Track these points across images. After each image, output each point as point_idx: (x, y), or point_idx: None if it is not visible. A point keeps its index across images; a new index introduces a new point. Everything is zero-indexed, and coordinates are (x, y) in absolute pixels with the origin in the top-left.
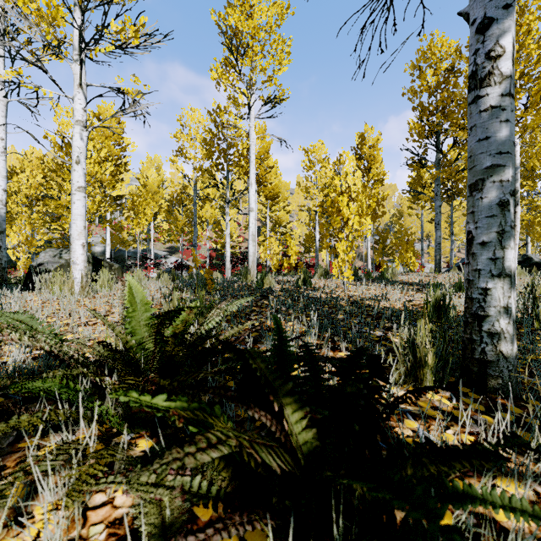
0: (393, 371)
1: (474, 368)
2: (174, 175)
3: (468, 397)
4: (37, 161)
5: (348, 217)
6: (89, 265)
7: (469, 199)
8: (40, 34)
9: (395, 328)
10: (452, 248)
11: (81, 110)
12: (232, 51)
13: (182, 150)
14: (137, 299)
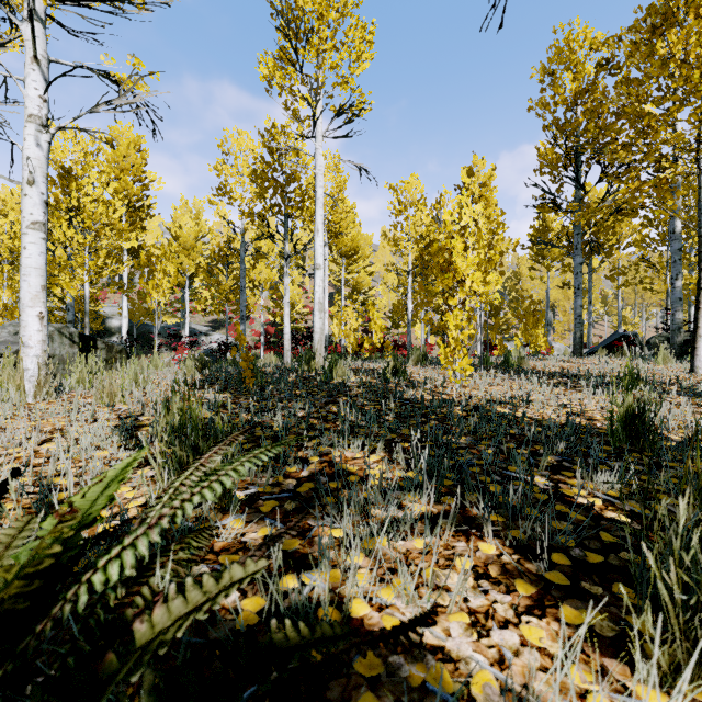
0: (652, 646)
1: None
2: (220, 225)
3: None
4: None
5: (463, 274)
6: (73, 347)
7: None
8: None
9: (578, 476)
10: (590, 323)
11: (37, 98)
12: (290, 36)
13: (224, 187)
14: None
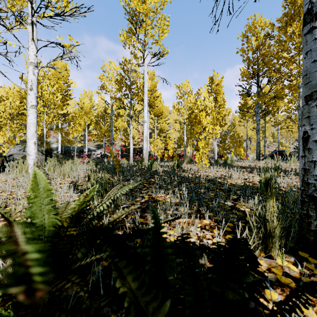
0: (248, 240)
1: (311, 237)
2: (100, 102)
3: (309, 263)
4: (17, 92)
5: (205, 125)
6: (43, 156)
7: (305, 107)
8: (5, 5)
9: (241, 200)
10: (265, 145)
11: (33, 55)
12: (133, 23)
13: (103, 86)
14: (40, 187)
